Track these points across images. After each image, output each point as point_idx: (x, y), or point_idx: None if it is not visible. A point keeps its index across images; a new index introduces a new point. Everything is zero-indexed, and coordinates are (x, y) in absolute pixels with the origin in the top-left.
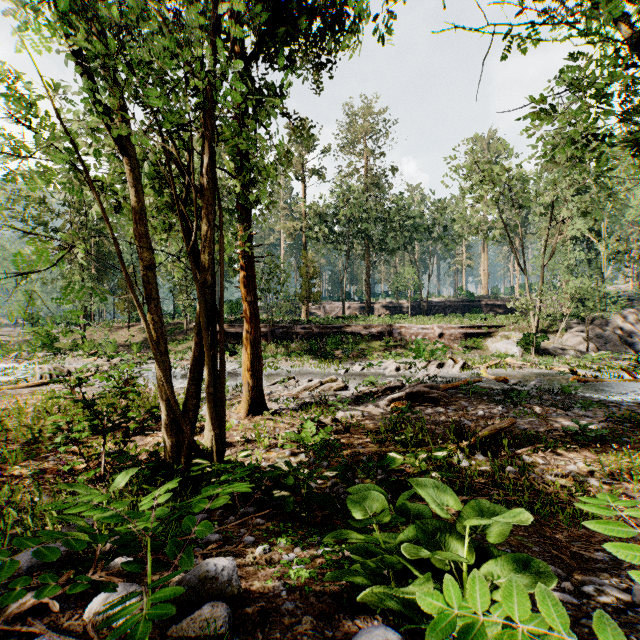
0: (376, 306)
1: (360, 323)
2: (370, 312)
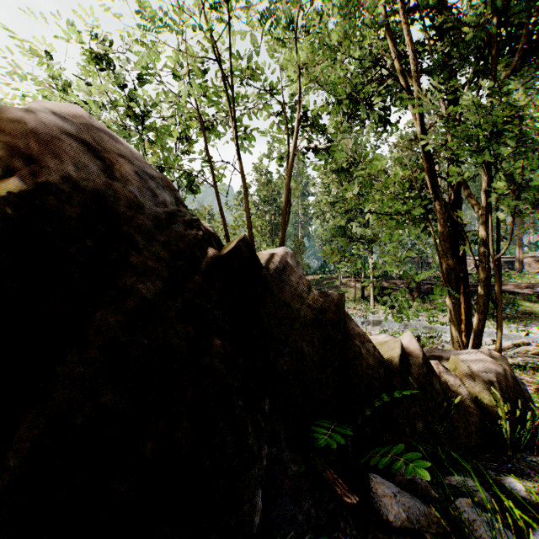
0: (525, 260)
1: (516, 281)
2: (521, 268)
